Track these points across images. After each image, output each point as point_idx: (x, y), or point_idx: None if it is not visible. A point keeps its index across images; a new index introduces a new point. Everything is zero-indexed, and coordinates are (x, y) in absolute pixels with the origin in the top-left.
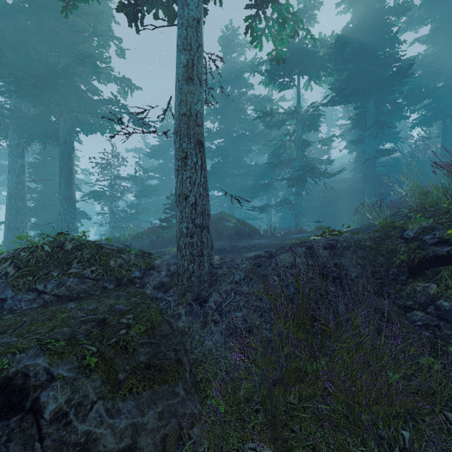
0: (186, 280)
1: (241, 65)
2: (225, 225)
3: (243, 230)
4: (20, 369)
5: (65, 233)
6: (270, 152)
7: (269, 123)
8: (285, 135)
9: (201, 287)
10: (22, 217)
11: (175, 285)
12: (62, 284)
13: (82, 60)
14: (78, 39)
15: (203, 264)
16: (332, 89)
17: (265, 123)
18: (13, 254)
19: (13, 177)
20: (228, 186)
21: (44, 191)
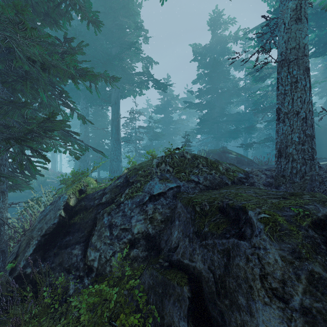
0: (299, 179)
1: (226, 37)
2: (228, 156)
3: (243, 160)
4: (326, 214)
5: (178, 148)
6: (246, 103)
7: (257, 78)
8: (268, 86)
9: (312, 185)
10: (87, 153)
11: (282, 184)
12: (207, 178)
13: (130, 46)
14: (126, 33)
15: (315, 166)
16: (313, 44)
17: (254, 78)
18: (162, 159)
19: (83, 128)
20: (214, 130)
21: (96, 137)
